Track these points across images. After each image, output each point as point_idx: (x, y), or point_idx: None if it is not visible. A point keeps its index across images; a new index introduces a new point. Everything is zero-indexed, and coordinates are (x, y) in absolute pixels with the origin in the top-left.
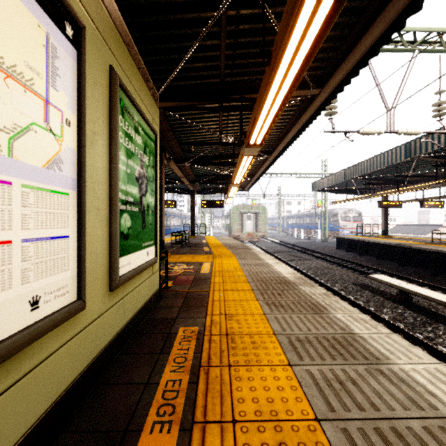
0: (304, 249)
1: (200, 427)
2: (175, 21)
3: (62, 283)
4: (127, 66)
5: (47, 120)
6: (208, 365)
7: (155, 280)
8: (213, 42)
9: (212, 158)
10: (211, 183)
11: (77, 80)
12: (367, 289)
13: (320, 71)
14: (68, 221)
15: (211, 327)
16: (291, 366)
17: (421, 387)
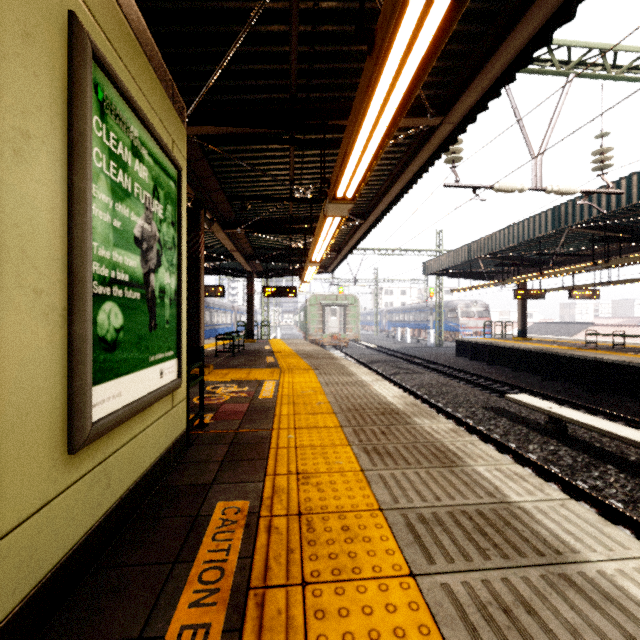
0: (412, 358)
1: None
2: None
3: None
4: (116, 31)
5: None
6: (264, 584)
7: (177, 417)
8: (278, 29)
9: (279, 222)
10: (278, 261)
11: None
12: (504, 415)
13: (442, 90)
14: None
15: (272, 499)
16: (415, 578)
17: None
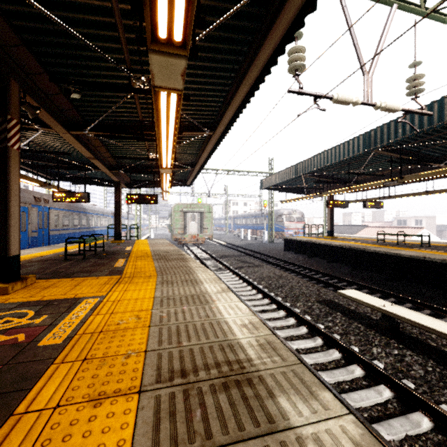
0: (253, 252)
1: None
2: None
3: None
4: None
5: None
6: None
7: None
8: None
9: (130, 128)
10: (140, 172)
11: None
12: (337, 310)
13: None
14: None
15: None
16: None
17: None
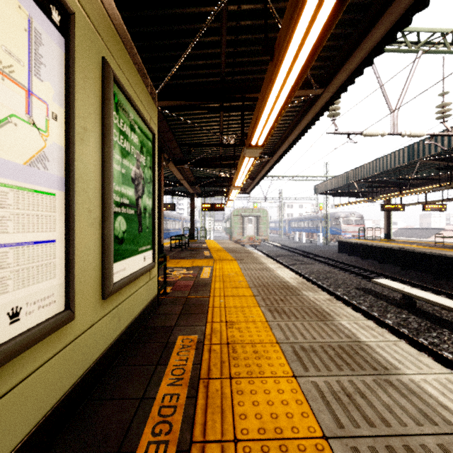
0: (306, 253)
1: (199, 447)
2: (174, 16)
3: (47, 292)
4: (122, 60)
5: (29, 112)
6: (208, 377)
7: (152, 286)
8: (213, 39)
9: (213, 160)
10: (211, 186)
11: (65, 71)
12: (370, 294)
13: (323, 70)
14: (55, 224)
15: (211, 335)
16: (296, 378)
17: (433, 399)
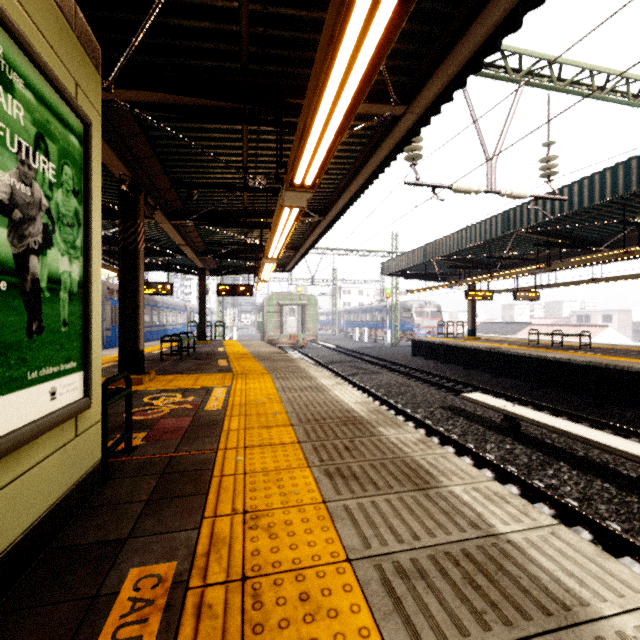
0: (370, 358)
1: None
2: None
3: None
4: None
5: None
6: None
7: (85, 447)
8: None
9: (233, 215)
10: (232, 257)
11: None
12: (461, 415)
13: (405, 77)
14: None
15: (209, 556)
16: None
17: None
